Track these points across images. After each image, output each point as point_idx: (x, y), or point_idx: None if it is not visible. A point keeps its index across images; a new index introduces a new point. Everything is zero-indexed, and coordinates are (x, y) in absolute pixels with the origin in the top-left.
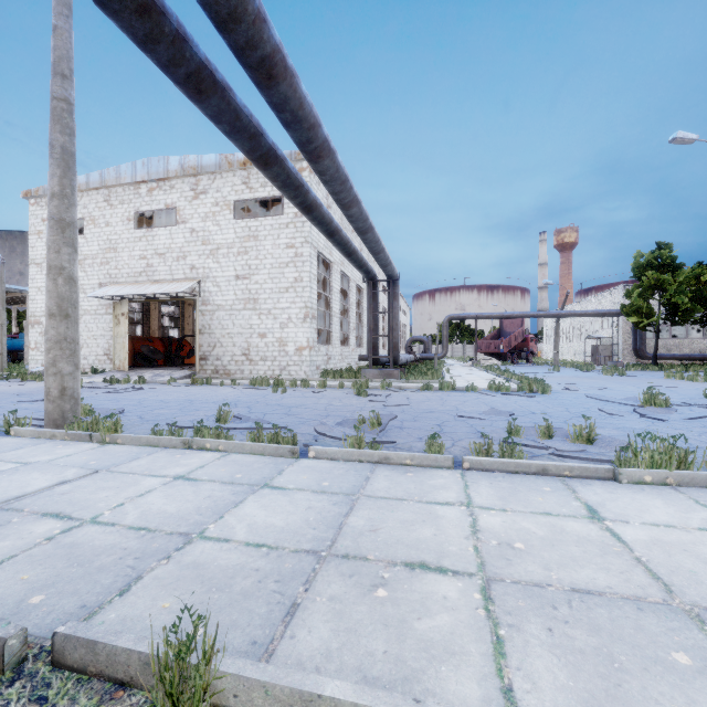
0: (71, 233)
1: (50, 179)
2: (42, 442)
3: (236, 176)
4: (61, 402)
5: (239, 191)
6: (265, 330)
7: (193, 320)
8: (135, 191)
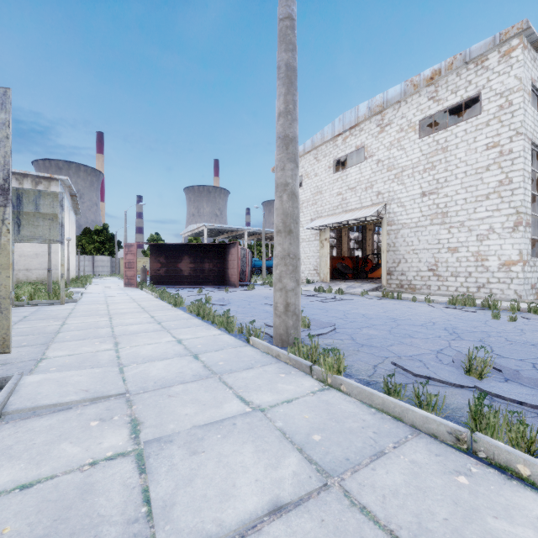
0: (293, 149)
1: (277, 101)
2: (269, 361)
3: (422, 95)
4: (285, 318)
5: (424, 109)
6: (456, 244)
7: (372, 242)
8: (333, 144)
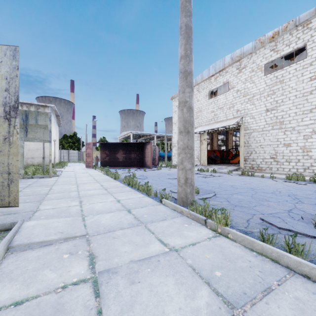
0: (190, 79)
1: (179, 49)
2: (176, 215)
3: (266, 48)
4: (185, 187)
5: (268, 57)
6: (289, 142)
7: (232, 141)
8: (209, 81)
